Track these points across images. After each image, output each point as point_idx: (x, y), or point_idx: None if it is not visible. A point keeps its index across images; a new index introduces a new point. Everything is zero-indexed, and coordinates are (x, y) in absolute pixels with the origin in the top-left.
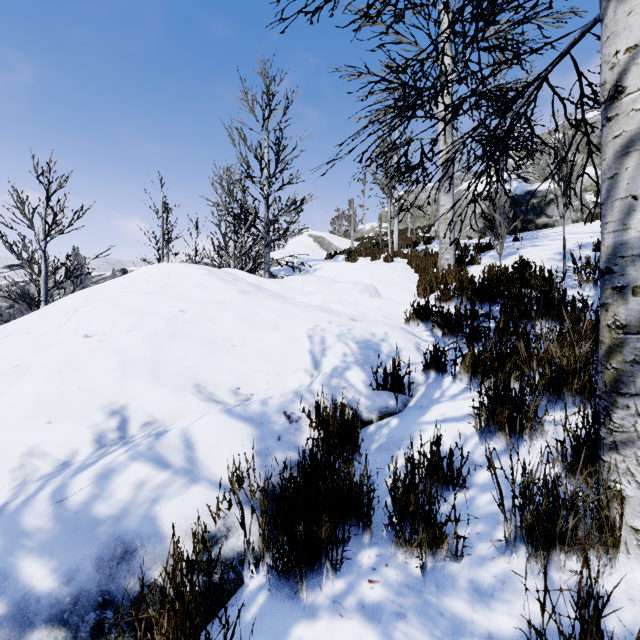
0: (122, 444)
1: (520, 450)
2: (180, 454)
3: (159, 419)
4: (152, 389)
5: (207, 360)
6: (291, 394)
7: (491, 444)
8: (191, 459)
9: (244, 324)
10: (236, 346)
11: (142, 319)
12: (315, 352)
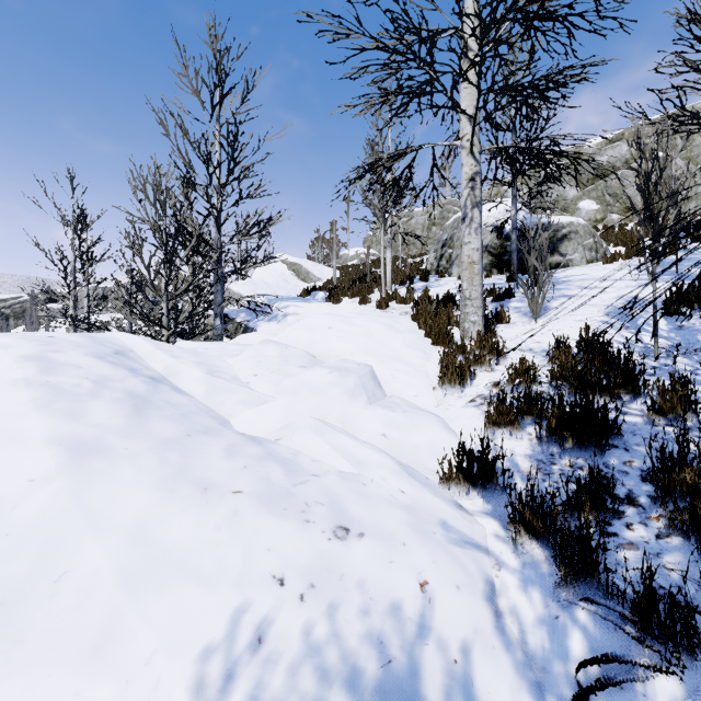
0: None
1: None
2: None
3: None
4: None
5: None
6: None
7: None
8: None
9: None
10: None
11: None
12: None
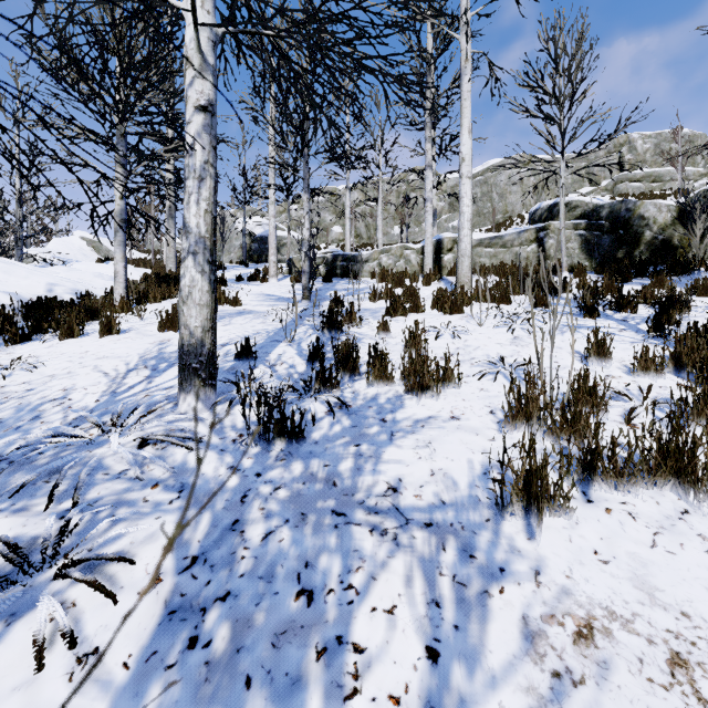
0: None
1: None
2: None
3: None
4: None
5: None
6: (34, 294)
7: None
8: None
9: (6, 274)
10: (2, 281)
11: None
12: (50, 287)
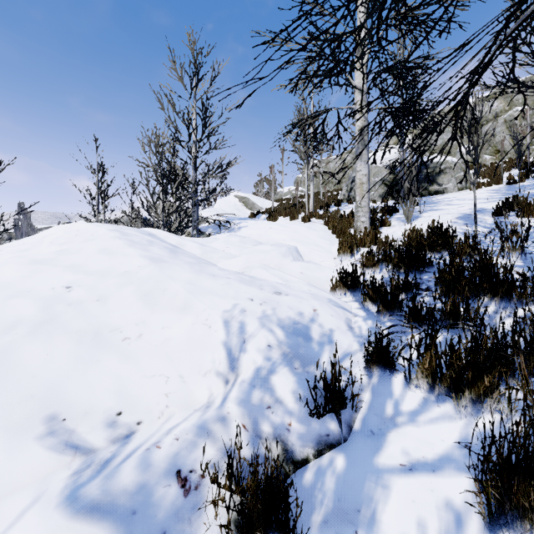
0: None
1: None
2: None
3: None
4: None
5: (81, 366)
6: (192, 431)
7: None
8: None
9: (145, 305)
10: (129, 339)
11: (6, 302)
12: (232, 345)
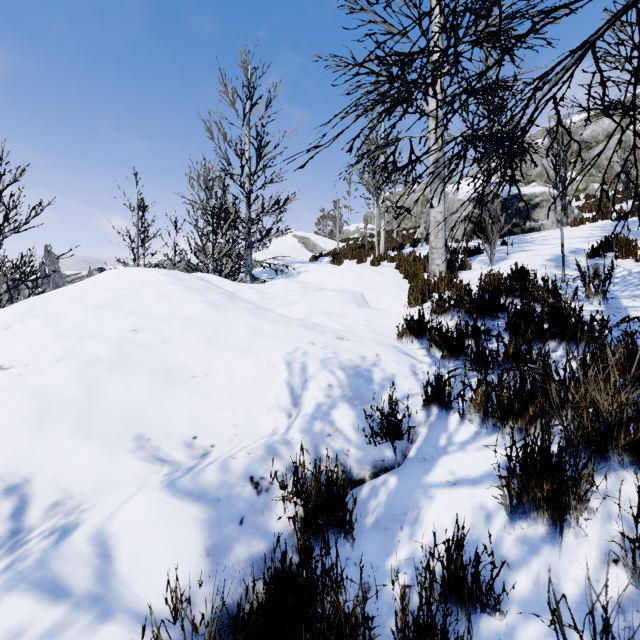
0: (8, 548)
1: (565, 540)
2: (88, 570)
3: (77, 495)
4: (74, 447)
5: (157, 398)
6: (261, 449)
7: (524, 527)
8: (105, 576)
9: (209, 347)
10: (197, 377)
11: (81, 342)
12: (294, 384)
